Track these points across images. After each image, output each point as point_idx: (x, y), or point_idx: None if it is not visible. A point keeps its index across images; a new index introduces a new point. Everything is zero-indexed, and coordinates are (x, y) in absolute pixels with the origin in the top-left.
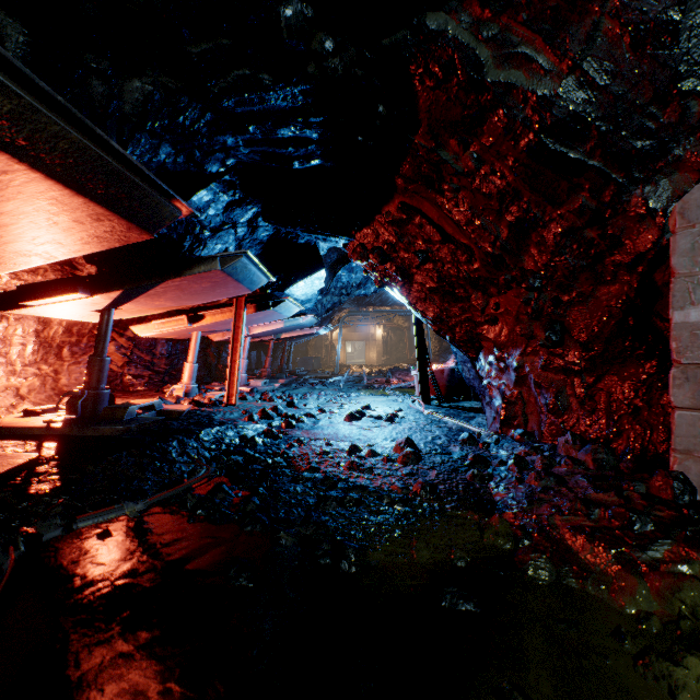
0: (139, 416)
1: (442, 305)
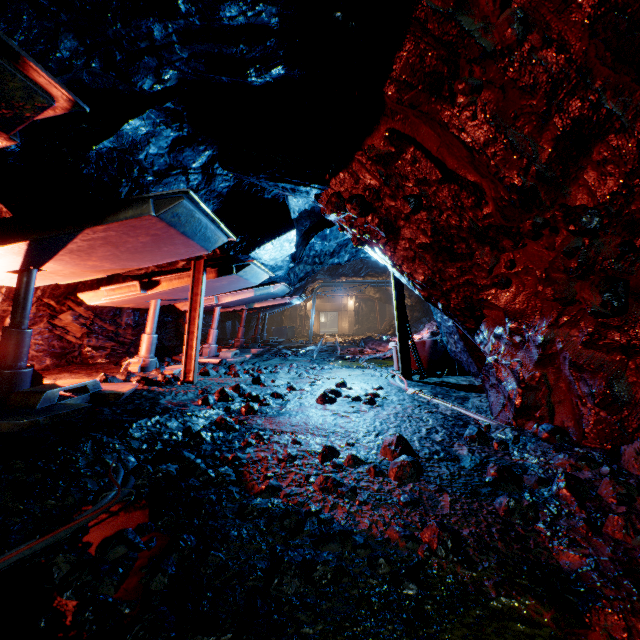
0: (62, 401)
1: (435, 266)
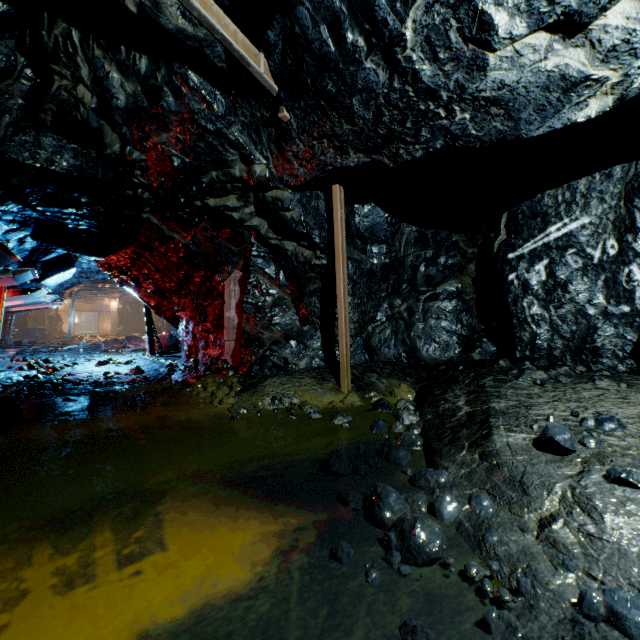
0: None
1: (159, 300)
